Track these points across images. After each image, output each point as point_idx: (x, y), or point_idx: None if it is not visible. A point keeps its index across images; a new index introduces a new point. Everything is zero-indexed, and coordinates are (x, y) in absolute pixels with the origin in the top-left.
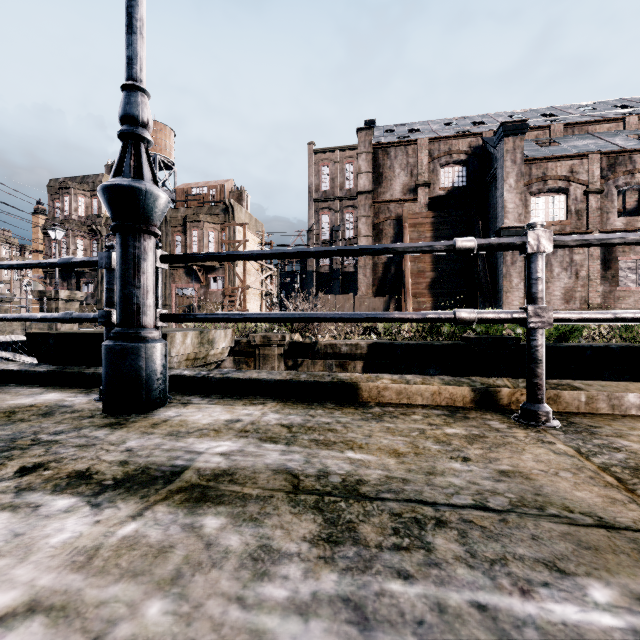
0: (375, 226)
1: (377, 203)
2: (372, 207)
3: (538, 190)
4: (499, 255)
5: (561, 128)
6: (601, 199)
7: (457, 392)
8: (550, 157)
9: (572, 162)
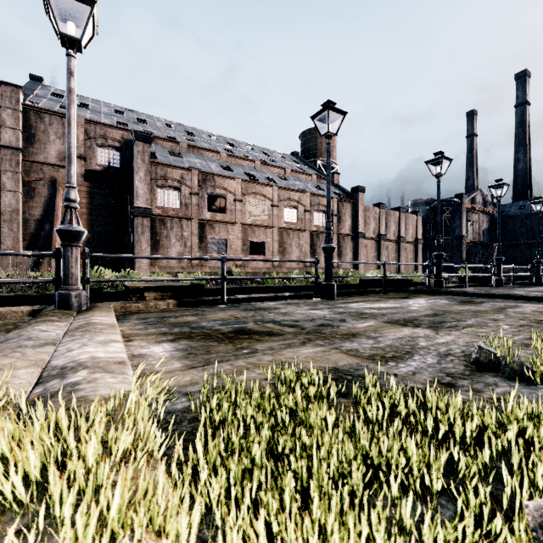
0: (26, 183)
1: (28, 161)
2: (22, 164)
3: (162, 185)
4: (135, 226)
5: (186, 146)
6: (199, 199)
7: None
8: (169, 164)
9: (183, 172)
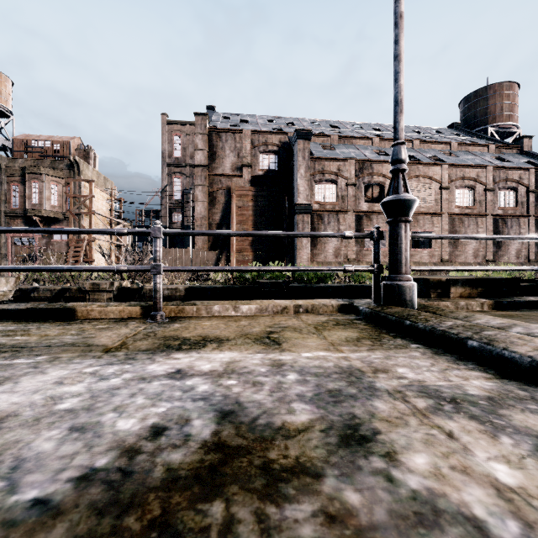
0: (210, 194)
1: (211, 175)
2: (207, 178)
3: (319, 179)
4: (295, 223)
5: (337, 138)
6: (355, 190)
7: (133, 310)
8: (326, 158)
9: (339, 163)
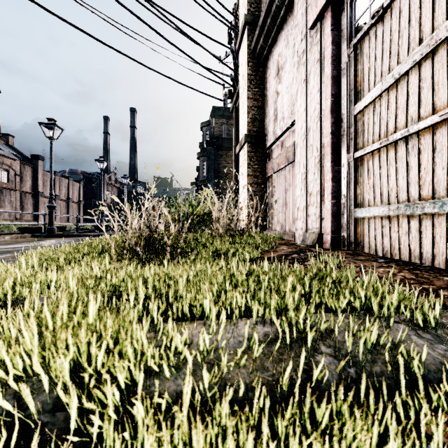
0: None
1: None
2: None
3: None
4: None
5: None
6: None
7: None
8: None
9: None
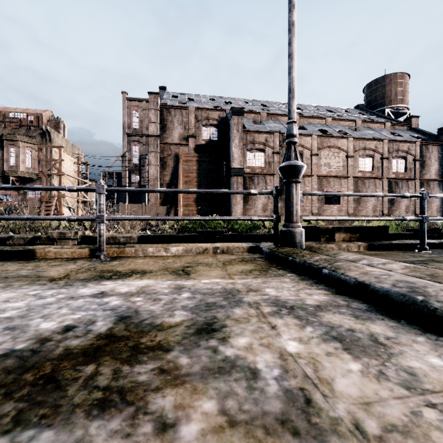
0: (161, 159)
1: (163, 144)
2: (159, 146)
3: (251, 148)
4: (231, 183)
5: (265, 115)
6: (280, 157)
7: (83, 251)
8: (256, 131)
9: (266, 135)
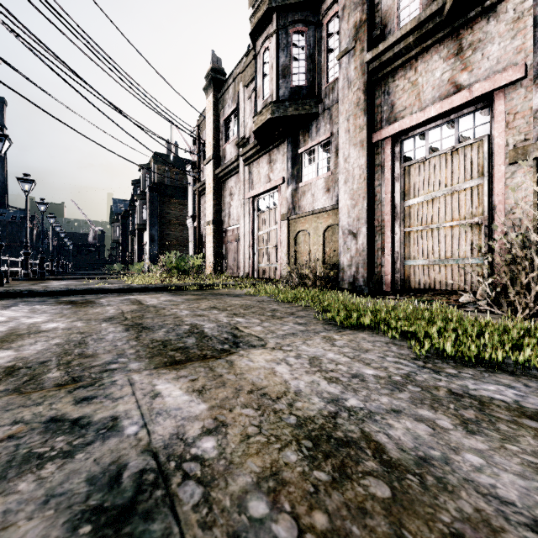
0: None
1: None
2: None
3: None
4: None
5: None
6: None
7: None
8: None
9: None
